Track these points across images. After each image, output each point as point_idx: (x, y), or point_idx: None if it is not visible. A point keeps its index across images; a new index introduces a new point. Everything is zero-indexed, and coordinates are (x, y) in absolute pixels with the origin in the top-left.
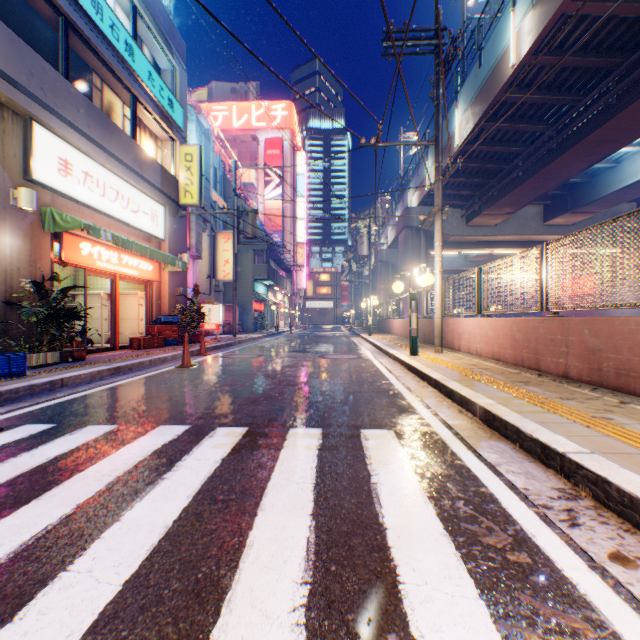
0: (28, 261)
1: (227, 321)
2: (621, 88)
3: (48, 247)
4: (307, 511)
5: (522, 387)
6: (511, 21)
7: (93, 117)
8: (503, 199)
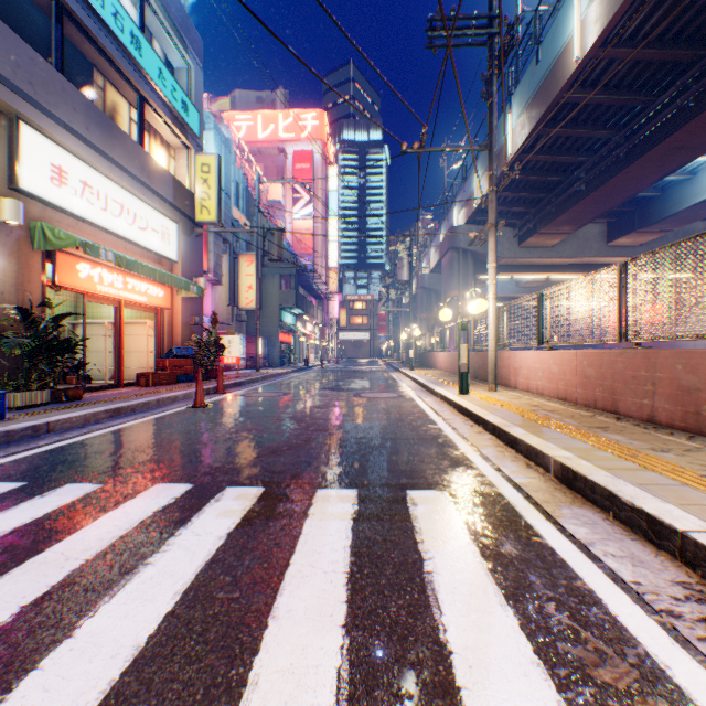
0: (14, 284)
1: (250, 354)
2: (703, 85)
3: (38, 268)
4: (338, 620)
5: (601, 434)
6: (575, 9)
7: (92, 118)
8: (562, 216)
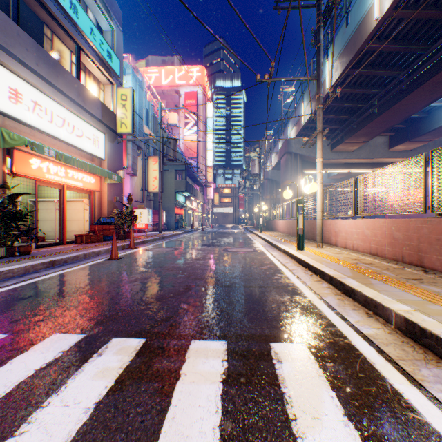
0: None
1: (156, 222)
2: None
3: None
4: None
5: (421, 286)
6: None
7: (41, 57)
8: (361, 130)
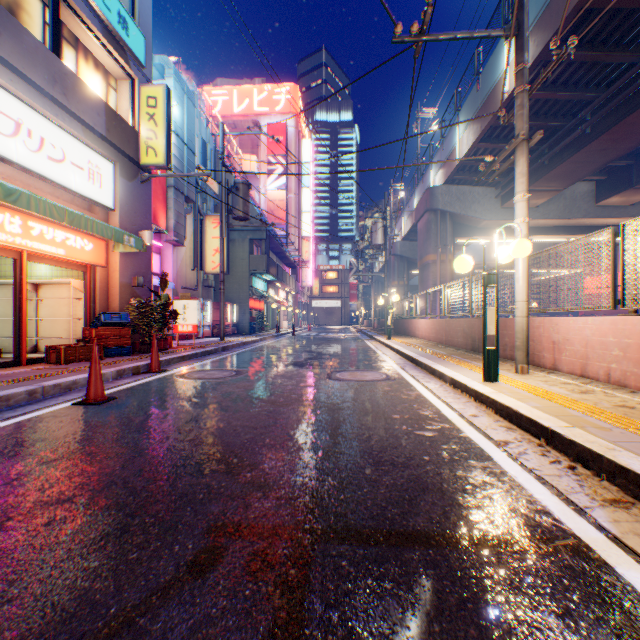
0: None
1: (218, 321)
2: None
3: None
4: None
5: None
6: None
7: None
8: (558, 168)
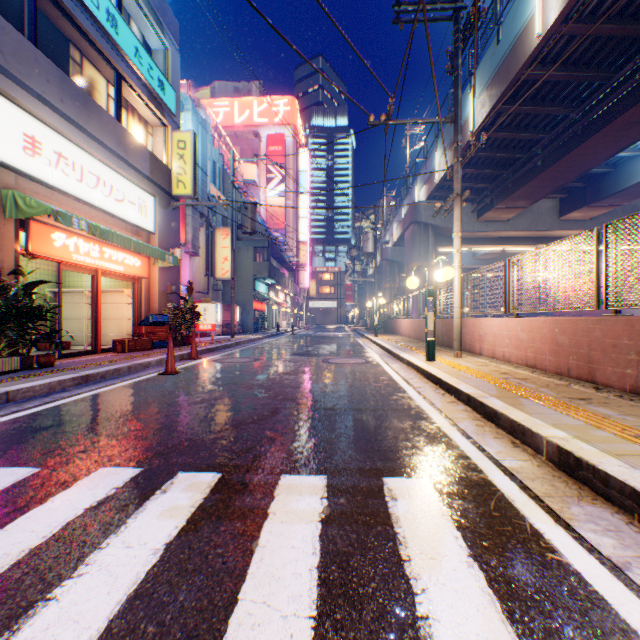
0: None
1: (226, 321)
2: None
3: (11, 236)
4: None
5: (588, 408)
6: None
7: (67, 91)
8: (518, 191)
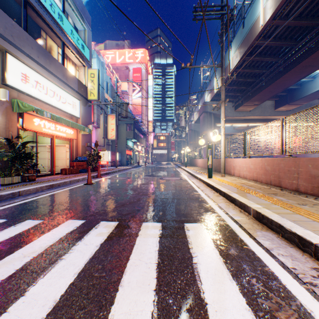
0: (4, 128)
1: (113, 160)
2: None
3: (15, 120)
4: (152, 287)
5: (274, 197)
6: (260, 2)
7: (40, 52)
8: (254, 97)
